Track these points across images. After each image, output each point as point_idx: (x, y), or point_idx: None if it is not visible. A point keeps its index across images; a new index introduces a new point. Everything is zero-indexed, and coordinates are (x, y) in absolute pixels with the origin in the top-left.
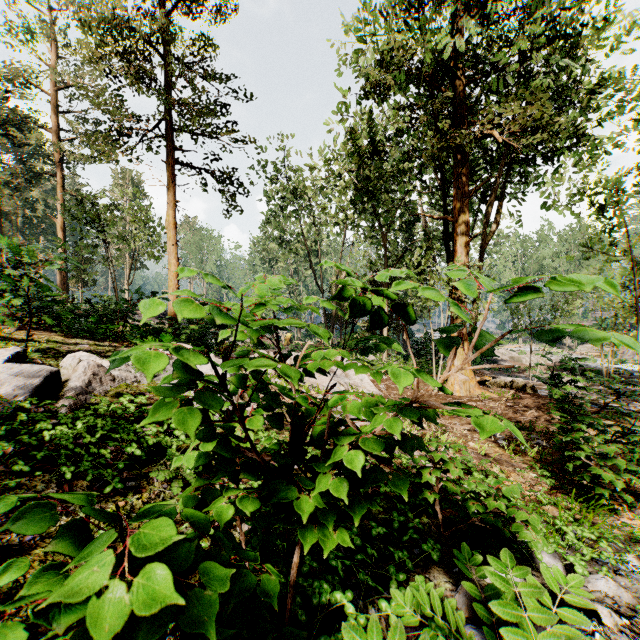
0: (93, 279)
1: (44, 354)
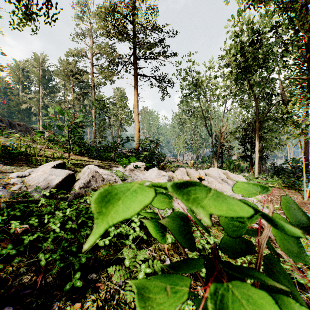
0: (105, 136)
1: (76, 165)
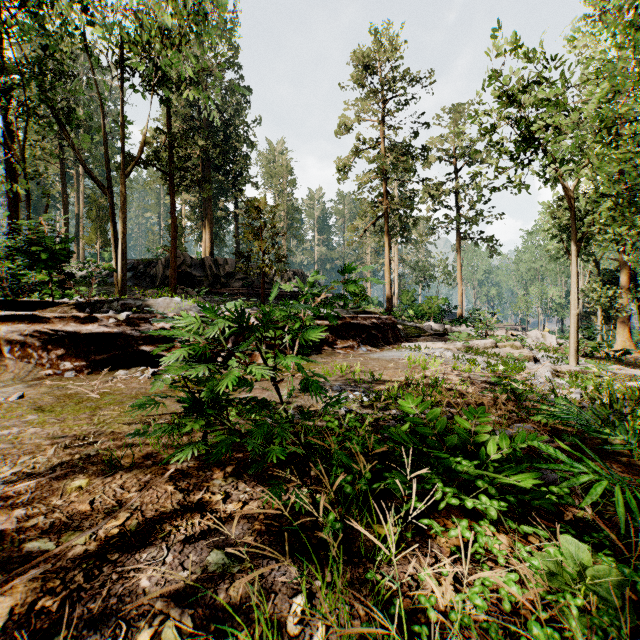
0: None
1: None
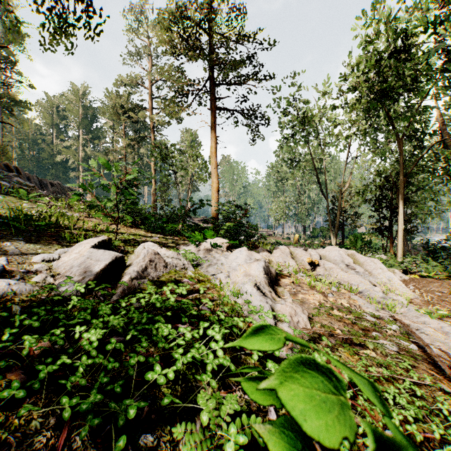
0: (170, 199)
1: (128, 243)
